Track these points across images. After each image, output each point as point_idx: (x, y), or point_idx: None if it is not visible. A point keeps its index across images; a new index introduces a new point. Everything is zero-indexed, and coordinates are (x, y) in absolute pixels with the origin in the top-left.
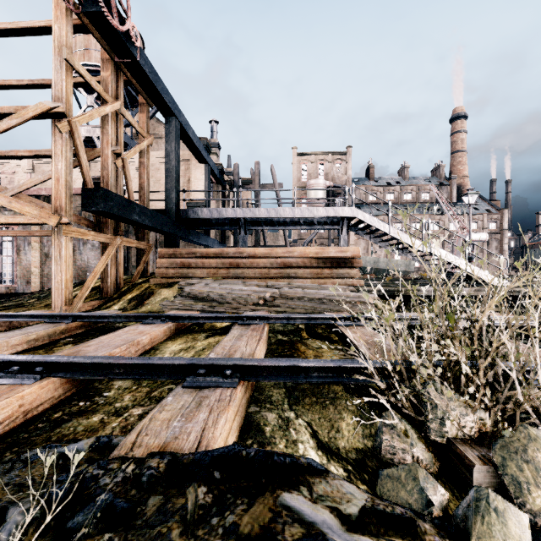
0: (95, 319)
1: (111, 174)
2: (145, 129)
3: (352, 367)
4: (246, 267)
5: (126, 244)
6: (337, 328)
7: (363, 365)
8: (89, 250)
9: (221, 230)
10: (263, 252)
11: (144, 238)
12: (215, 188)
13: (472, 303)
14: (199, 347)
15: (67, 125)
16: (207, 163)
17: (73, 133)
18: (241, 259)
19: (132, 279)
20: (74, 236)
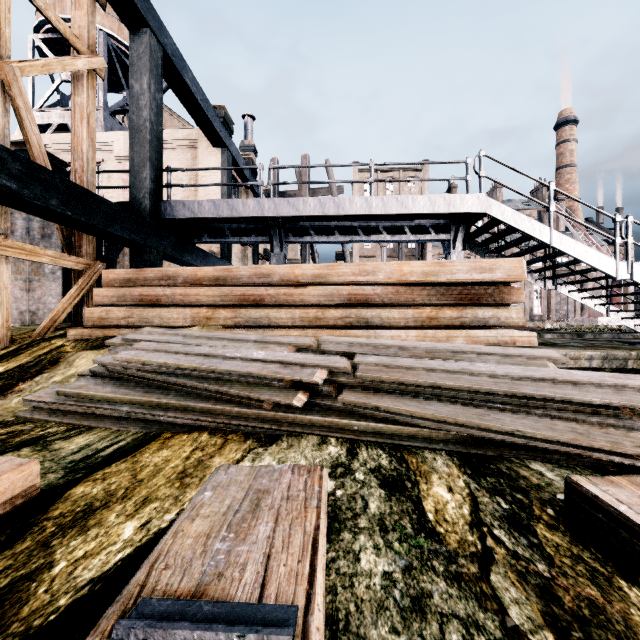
0: None
1: None
2: (85, 40)
3: None
4: (275, 305)
5: (16, 255)
6: None
7: None
8: None
9: (252, 257)
10: (311, 273)
11: (81, 251)
12: (242, 193)
13: None
14: None
15: None
16: (225, 146)
17: None
18: (264, 289)
19: (36, 329)
20: None
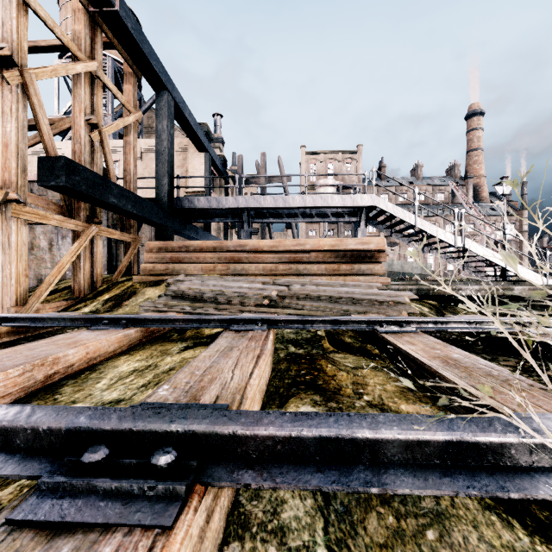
0: (27, 323)
1: (84, 148)
2: (132, 103)
3: (495, 442)
4: (248, 263)
5: (105, 235)
6: (378, 336)
7: (525, 438)
8: (68, 245)
9: (223, 228)
10: (269, 245)
11: (130, 230)
12: (216, 181)
13: (525, 305)
14: (165, 367)
15: (18, 76)
16: (207, 152)
17: (28, 88)
18: (242, 253)
19: (113, 277)
20: (29, 218)
